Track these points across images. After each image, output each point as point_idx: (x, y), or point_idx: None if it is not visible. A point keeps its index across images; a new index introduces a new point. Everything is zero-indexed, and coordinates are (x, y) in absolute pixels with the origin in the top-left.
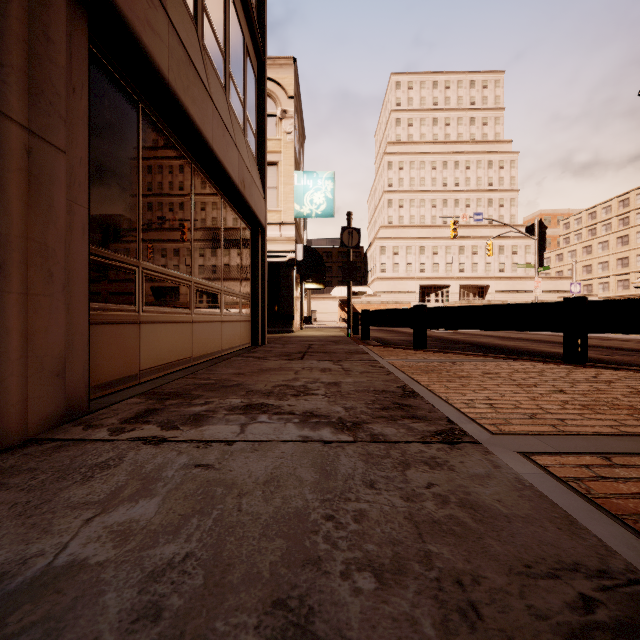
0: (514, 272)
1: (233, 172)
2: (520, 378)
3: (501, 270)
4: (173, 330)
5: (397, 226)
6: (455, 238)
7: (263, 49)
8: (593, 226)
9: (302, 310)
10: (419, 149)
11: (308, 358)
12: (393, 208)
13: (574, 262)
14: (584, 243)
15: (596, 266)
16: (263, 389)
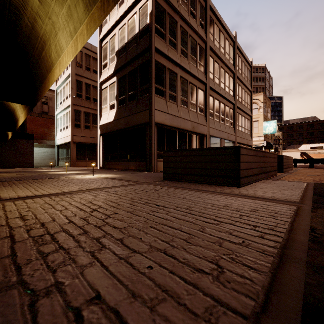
0: None
1: (246, 143)
2: None
3: None
4: None
5: None
6: None
7: (251, 114)
8: None
9: None
10: None
11: None
12: None
13: None
14: None
15: None
16: None
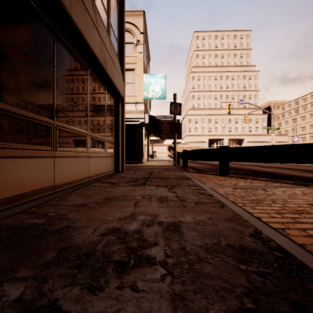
0: (256, 132)
1: (94, 48)
2: None
3: (250, 131)
4: (27, 164)
5: (197, 109)
6: (229, 113)
7: None
8: (297, 108)
9: (148, 151)
10: (208, 70)
11: (149, 184)
12: (195, 100)
13: (295, 125)
14: (292, 117)
15: (299, 129)
16: (86, 241)
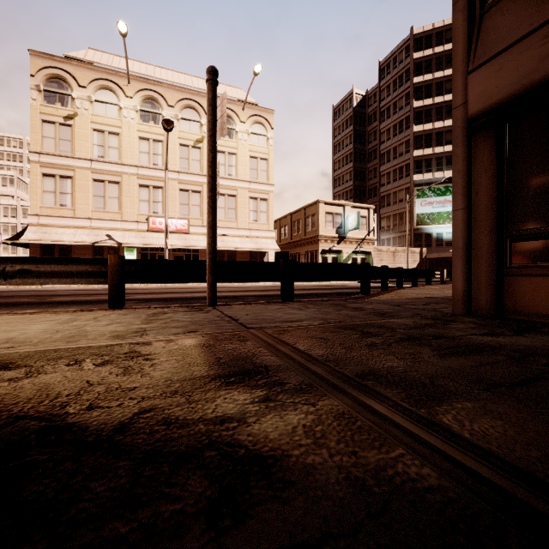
0: None
1: None
2: (444, 292)
3: None
4: None
5: None
6: None
7: None
8: None
9: None
10: None
11: None
12: None
13: None
14: None
15: None
16: None
